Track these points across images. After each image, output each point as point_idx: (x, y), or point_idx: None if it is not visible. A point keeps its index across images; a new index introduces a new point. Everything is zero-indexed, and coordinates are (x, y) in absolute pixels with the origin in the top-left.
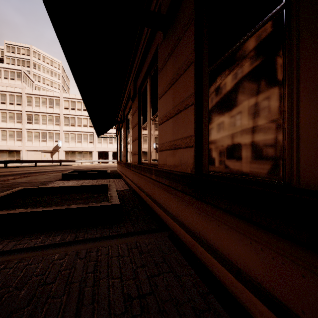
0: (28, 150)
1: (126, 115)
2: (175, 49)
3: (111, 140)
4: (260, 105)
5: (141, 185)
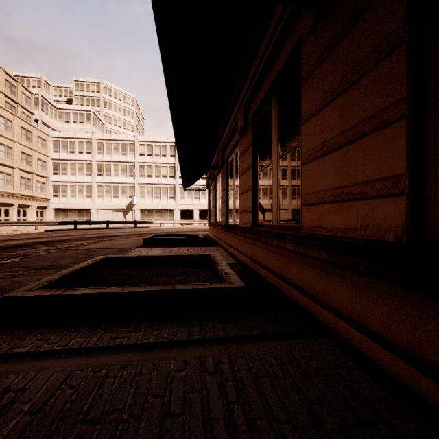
0: (99, 209)
1: (227, 157)
2: (348, 33)
3: (197, 194)
4: None
5: (258, 257)
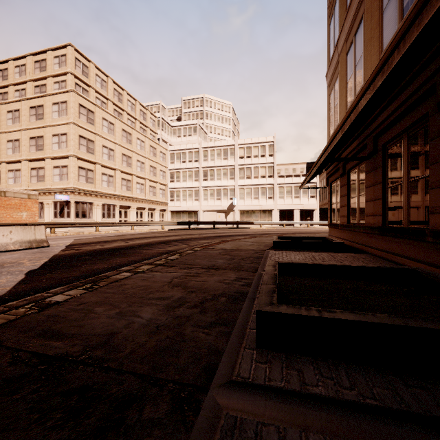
0: (204, 211)
1: (387, 143)
2: None
3: (297, 193)
4: None
5: None
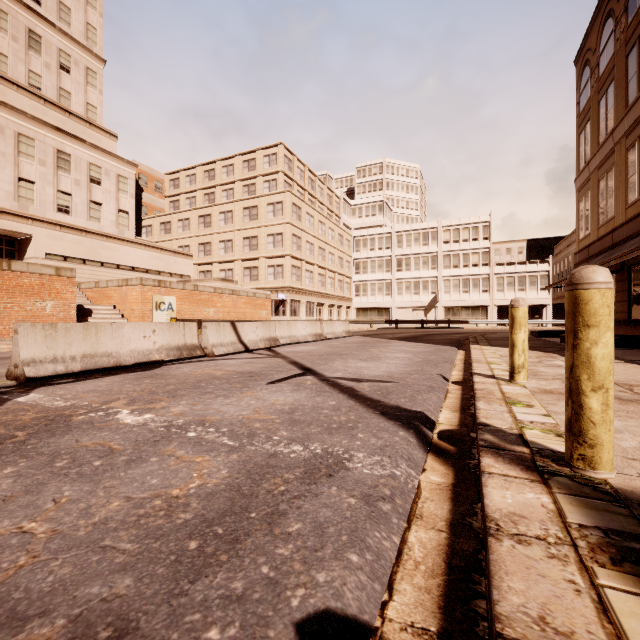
0: (398, 307)
1: (630, 265)
2: None
3: (522, 285)
4: None
5: None
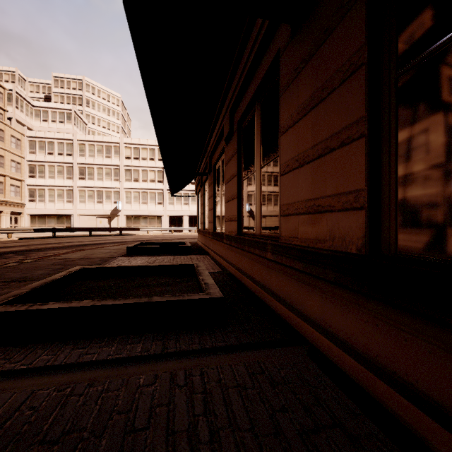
0: (80, 215)
1: (215, 163)
2: (319, 50)
3: (187, 200)
4: None
5: (242, 266)
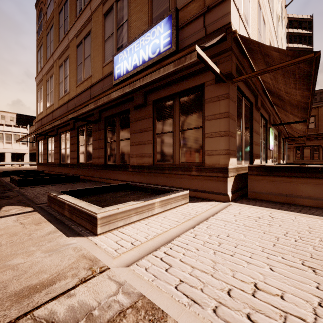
0: None
1: (61, 132)
2: (99, 131)
3: (9, 139)
4: (114, 153)
5: (79, 173)
